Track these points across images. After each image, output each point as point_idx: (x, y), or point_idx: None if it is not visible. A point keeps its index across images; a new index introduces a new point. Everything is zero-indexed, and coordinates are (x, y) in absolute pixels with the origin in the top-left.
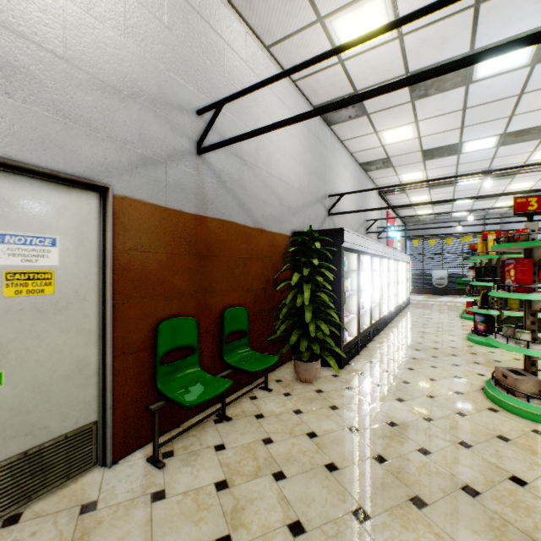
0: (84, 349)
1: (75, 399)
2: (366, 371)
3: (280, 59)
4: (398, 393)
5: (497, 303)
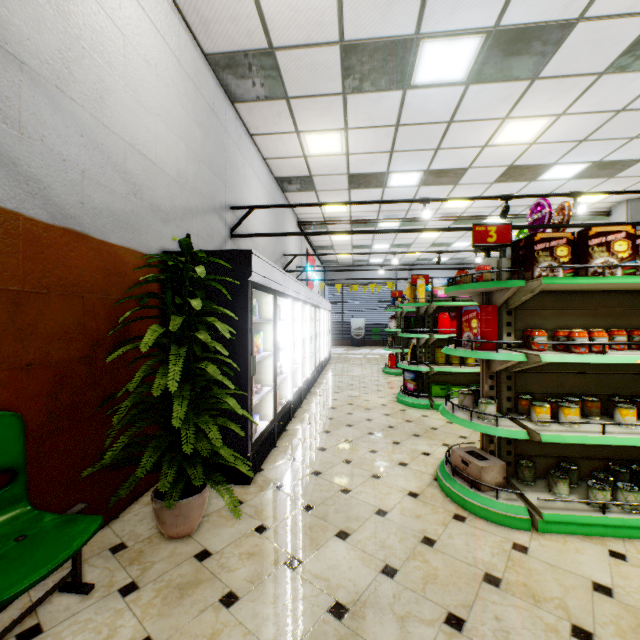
0: None
1: None
2: (288, 480)
3: None
4: (338, 519)
5: (425, 357)
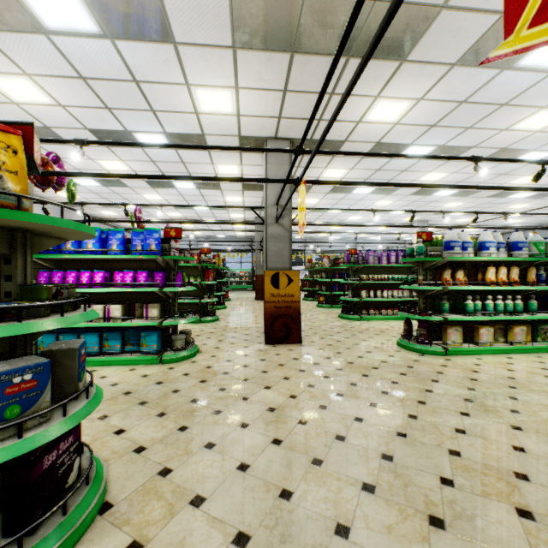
0: None
1: None
2: None
3: None
4: None
5: None
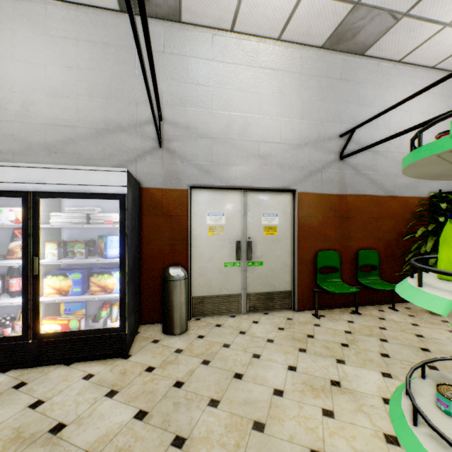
0: (286, 259)
1: (283, 278)
2: None
3: (412, 62)
4: None
5: None
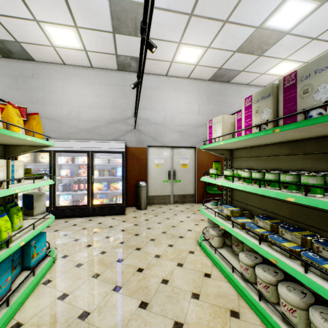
0: (192, 179)
1: (190, 188)
2: None
3: (253, 84)
4: None
5: None
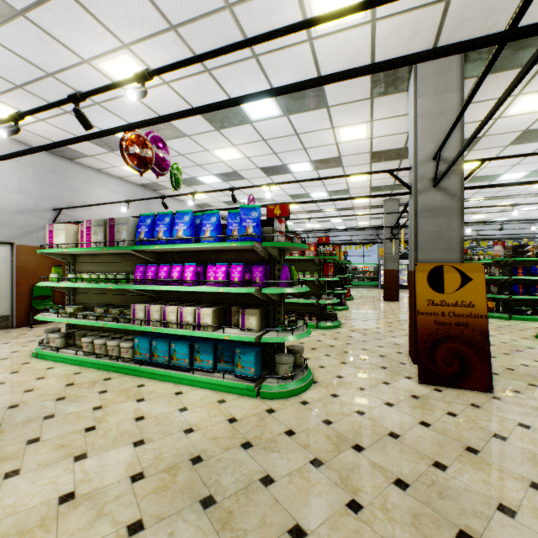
0: (6, 292)
1: (3, 306)
2: None
3: (106, 172)
4: None
5: None
